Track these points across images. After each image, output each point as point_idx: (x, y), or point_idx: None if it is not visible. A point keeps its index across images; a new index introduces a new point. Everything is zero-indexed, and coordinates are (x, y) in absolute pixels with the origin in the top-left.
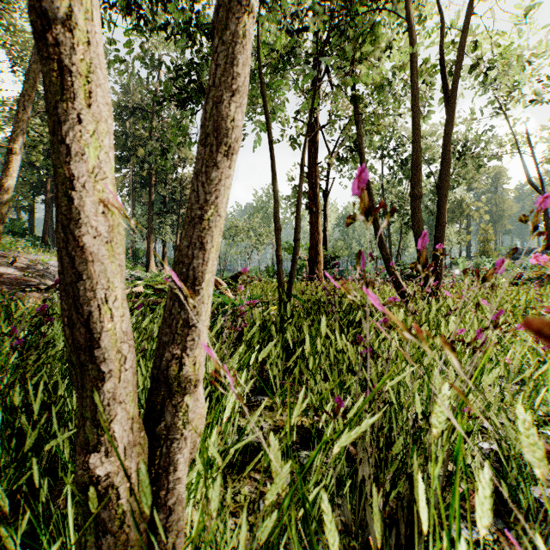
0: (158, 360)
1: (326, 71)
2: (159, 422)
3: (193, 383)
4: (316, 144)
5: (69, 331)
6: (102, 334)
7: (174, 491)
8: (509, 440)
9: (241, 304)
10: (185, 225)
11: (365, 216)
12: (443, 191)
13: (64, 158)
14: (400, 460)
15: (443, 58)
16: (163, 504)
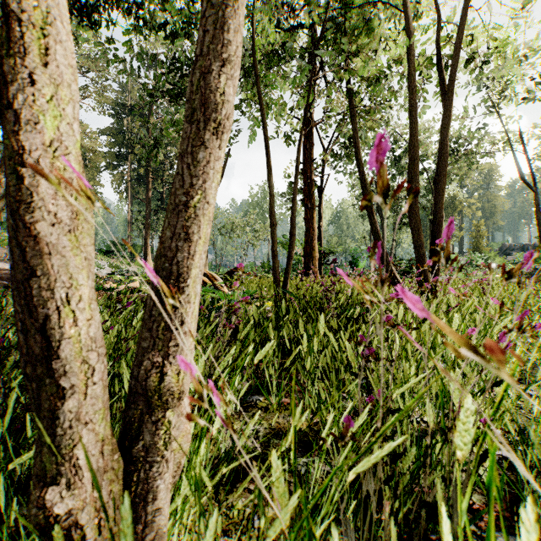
0: (136, 369)
1: (321, 69)
2: (136, 441)
3: (177, 396)
4: (311, 141)
5: (23, 337)
6: (62, 342)
7: (152, 523)
8: (536, 457)
9: (236, 300)
10: (168, 213)
11: (383, 197)
12: (441, 185)
13: (13, 127)
14: (411, 476)
15: (439, 53)
16: (140, 540)
